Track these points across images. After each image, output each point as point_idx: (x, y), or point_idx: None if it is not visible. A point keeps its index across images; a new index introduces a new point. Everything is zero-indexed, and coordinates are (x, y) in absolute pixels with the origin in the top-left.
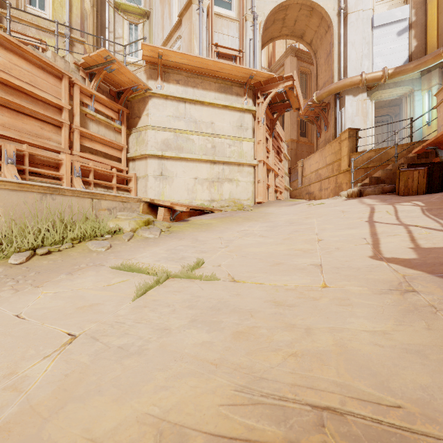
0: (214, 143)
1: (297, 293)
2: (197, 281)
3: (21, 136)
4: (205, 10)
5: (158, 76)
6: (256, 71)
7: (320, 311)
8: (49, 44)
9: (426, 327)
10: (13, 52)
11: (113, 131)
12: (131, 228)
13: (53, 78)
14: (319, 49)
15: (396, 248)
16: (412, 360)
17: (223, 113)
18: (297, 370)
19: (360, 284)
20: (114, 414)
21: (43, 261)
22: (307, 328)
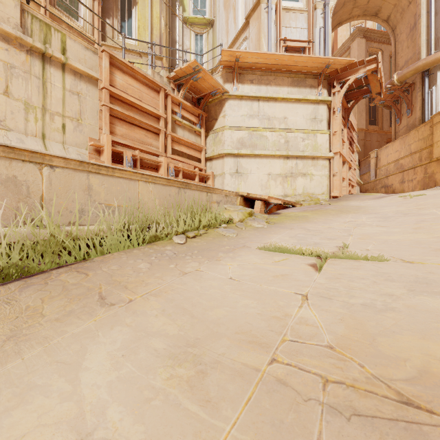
0: (287, 138)
1: None
2: (363, 261)
3: (134, 144)
4: (274, 6)
5: (234, 78)
6: (334, 59)
7: None
8: (136, 65)
9: None
10: (128, 74)
11: (194, 135)
12: (239, 219)
13: (153, 92)
14: (399, 24)
15: None
16: None
17: (296, 107)
18: None
19: None
20: (439, 347)
21: (197, 242)
22: None
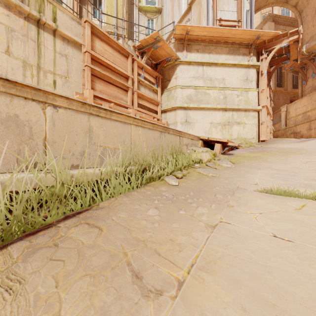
0: (225, 95)
1: None
2: None
3: (110, 98)
4: None
5: (184, 48)
6: (264, 32)
7: None
8: None
9: None
10: (105, 42)
11: (153, 92)
12: (207, 159)
13: (123, 57)
14: (305, 8)
15: None
16: None
17: (232, 70)
18: None
19: None
20: None
21: (189, 183)
22: None
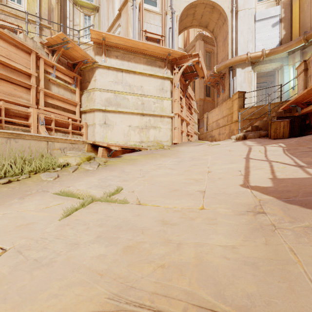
0: (143, 101)
1: (181, 213)
2: (113, 204)
3: None
4: (138, 6)
5: (103, 53)
6: (172, 50)
7: (193, 229)
8: (24, 29)
9: (265, 242)
10: None
11: (70, 92)
12: (76, 163)
13: (24, 53)
14: (218, 35)
15: (260, 179)
16: (247, 271)
17: (150, 79)
18: (160, 280)
19: (228, 207)
20: None
21: (3, 188)
22: (179, 243)
